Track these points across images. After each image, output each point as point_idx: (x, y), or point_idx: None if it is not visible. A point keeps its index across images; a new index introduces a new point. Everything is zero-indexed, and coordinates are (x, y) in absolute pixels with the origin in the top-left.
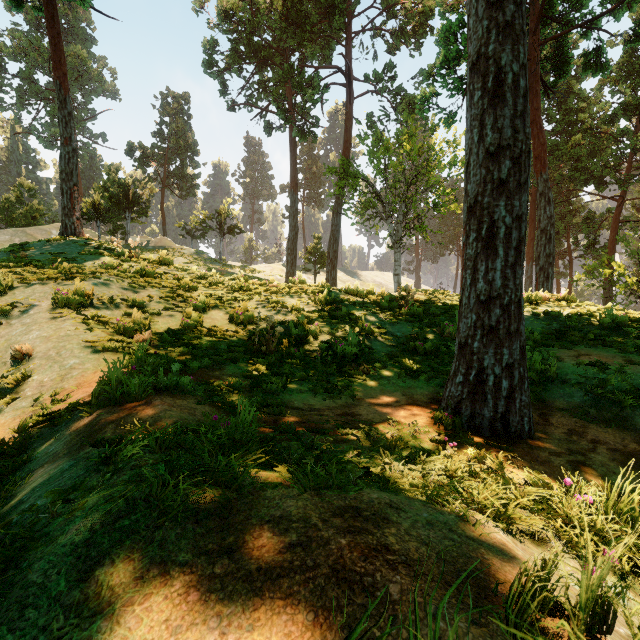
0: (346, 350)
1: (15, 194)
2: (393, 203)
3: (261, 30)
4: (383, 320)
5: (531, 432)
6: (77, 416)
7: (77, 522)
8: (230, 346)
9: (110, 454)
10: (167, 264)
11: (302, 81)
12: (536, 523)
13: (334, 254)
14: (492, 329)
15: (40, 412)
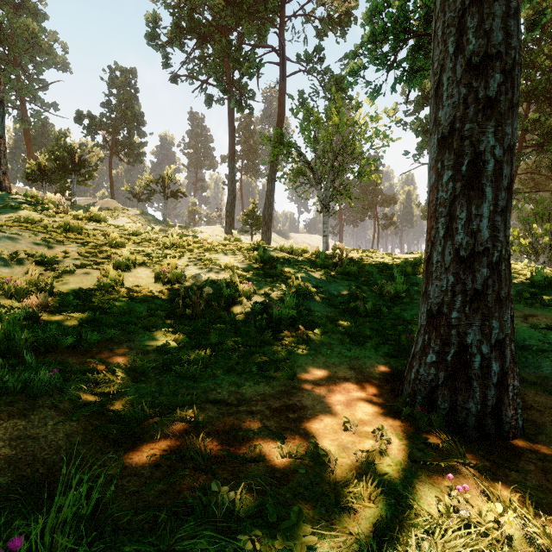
0: (283, 313)
1: None
2: (322, 171)
3: (202, 10)
4: (319, 278)
5: (523, 427)
6: None
7: None
8: (150, 309)
9: None
10: (98, 220)
11: (239, 56)
12: None
13: (269, 217)
14: (477, 294)
15: None
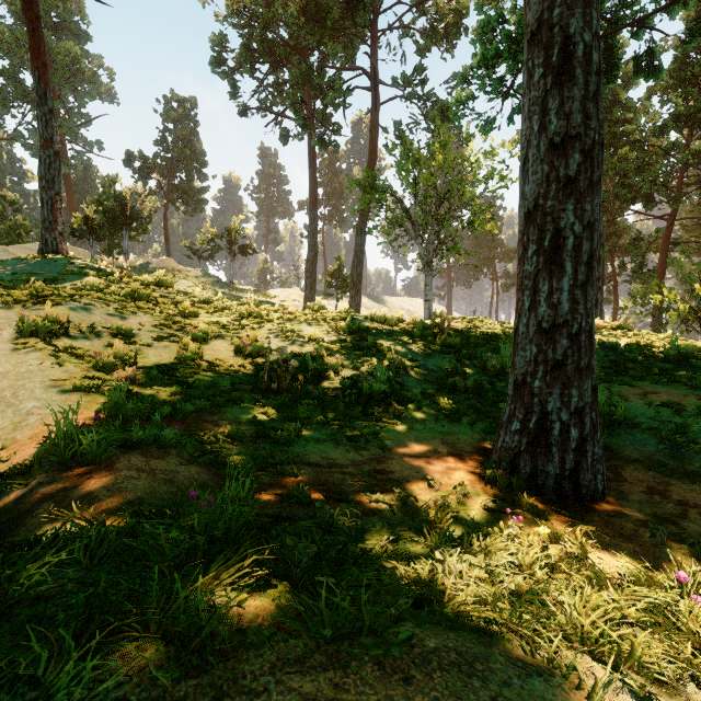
0: (373, 388)
1: None
2: (424, 221)
3: (276, 26)
4: (415, 352)
5: (605, 492)
6: (14, 484)
7: None
8: (234, 383)
9: None
10: (165, 286)
11: (322, 83)
12: (658, 653)
13: (358, 277)
14: (558, 364)
15: None
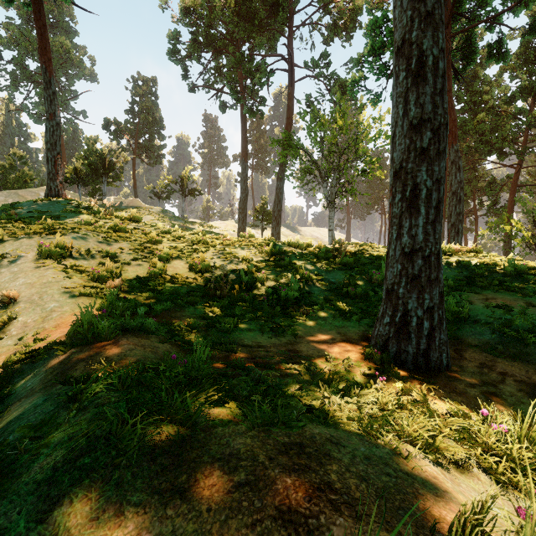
0: (289, 294)
1: (9, 162)
2: (328, 170)
3: (217, 24)
4: (320, 269)
5: (448, 366)
6: (53, 354)
7: (41, 460)
8: (189, 291)
9: (76, 393)
10: (137, 221)
11: (251, 67)
12: (459, 451)
13: (278, 213)
14: (415, 277)
15: (23, 349)
